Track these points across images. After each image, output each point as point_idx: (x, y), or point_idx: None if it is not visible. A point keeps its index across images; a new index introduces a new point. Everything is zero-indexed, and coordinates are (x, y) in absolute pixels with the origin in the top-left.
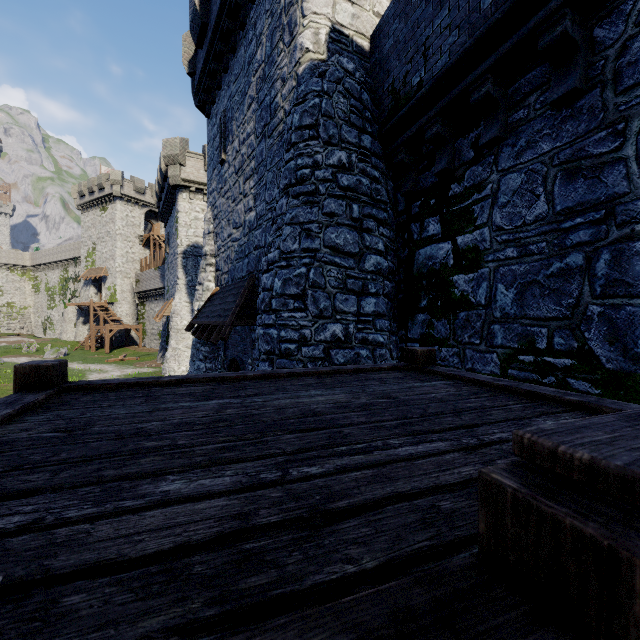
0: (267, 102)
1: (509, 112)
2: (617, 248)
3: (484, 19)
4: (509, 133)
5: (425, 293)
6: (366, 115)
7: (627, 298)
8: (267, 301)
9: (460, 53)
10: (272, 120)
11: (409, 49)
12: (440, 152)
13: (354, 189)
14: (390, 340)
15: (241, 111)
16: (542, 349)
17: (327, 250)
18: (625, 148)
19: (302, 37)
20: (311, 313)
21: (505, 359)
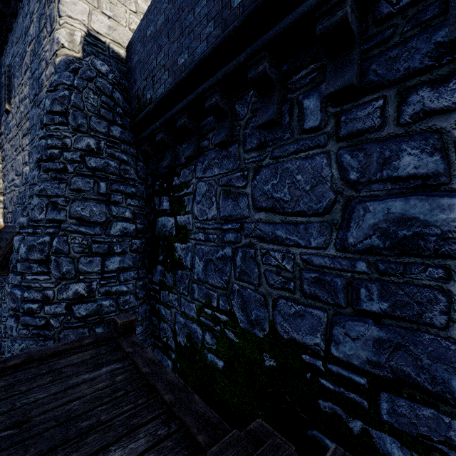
0: (36, 75)
1: (201, 139)
2: (244, 250)
3: (180, 72)
4: (201, 153)
5: (162, 251)
6: (117, 110)
7: (248, 283)
8: (14, 263)
9: (168, 90)
10: (40, 93)
11: (145, 70)
12: (167, 152)
13: (102, 169)
14: (136, 285)
15: (20, 73)
16: (215, 307)
17: (73, 221)
18: (247, 188)
19: (58, 33)
20: (54, 276)
21: (199, 309)
